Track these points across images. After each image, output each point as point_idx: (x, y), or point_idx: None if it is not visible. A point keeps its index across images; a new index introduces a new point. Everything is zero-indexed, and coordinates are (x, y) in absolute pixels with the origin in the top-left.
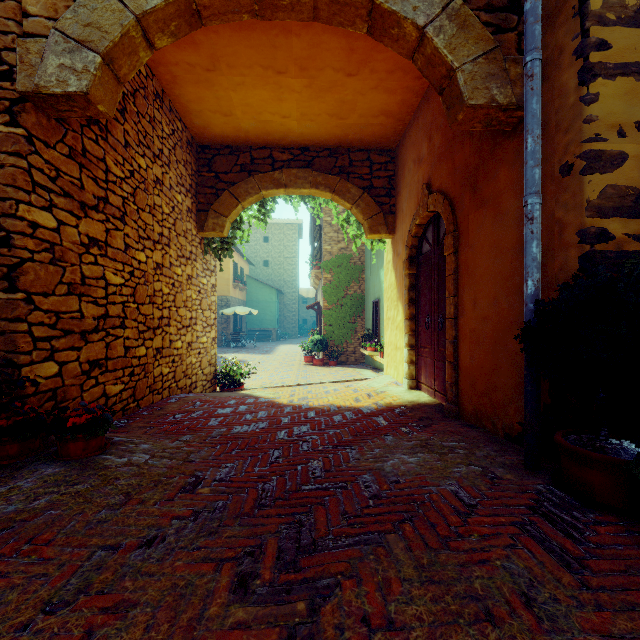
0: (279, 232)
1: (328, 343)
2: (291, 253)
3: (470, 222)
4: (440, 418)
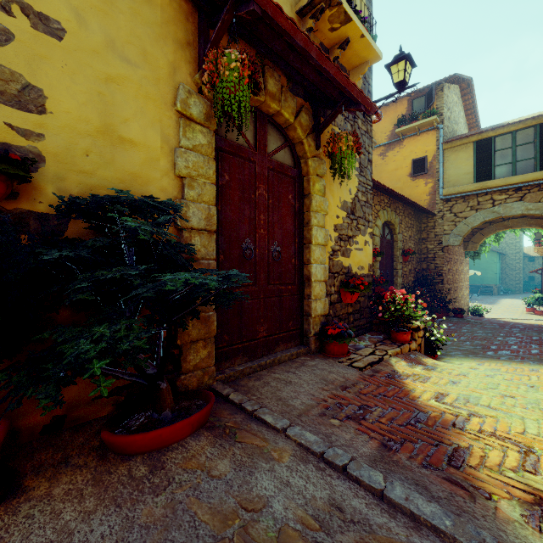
0: None
1: None
2: None
3: None
4: None
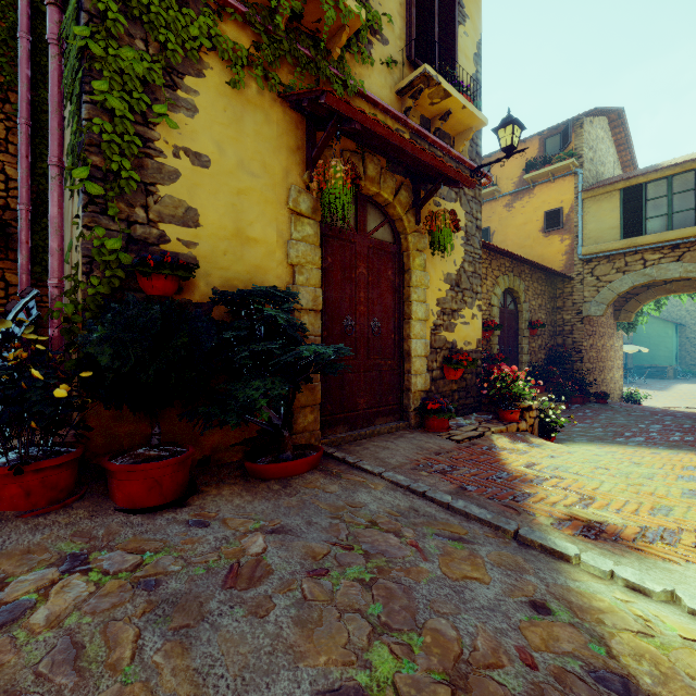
0: None
1: None
2: None
3: None
4: None
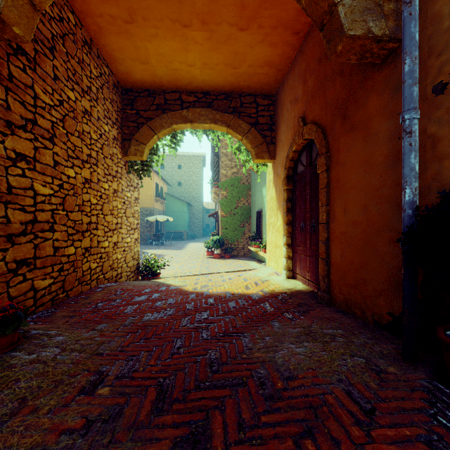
0: (189, 162)
1: (224, 242)
2: (197, 177)
3: (340, 144)
4: (315, 304)
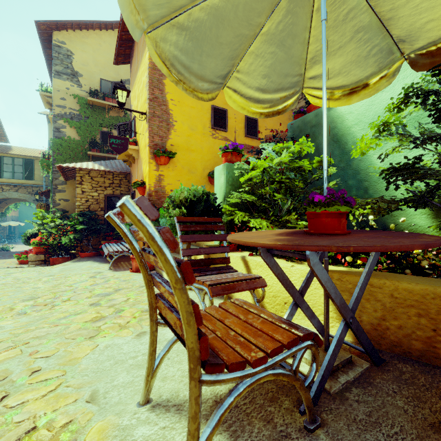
0: None
1: None
2: None
3: None
4: None
